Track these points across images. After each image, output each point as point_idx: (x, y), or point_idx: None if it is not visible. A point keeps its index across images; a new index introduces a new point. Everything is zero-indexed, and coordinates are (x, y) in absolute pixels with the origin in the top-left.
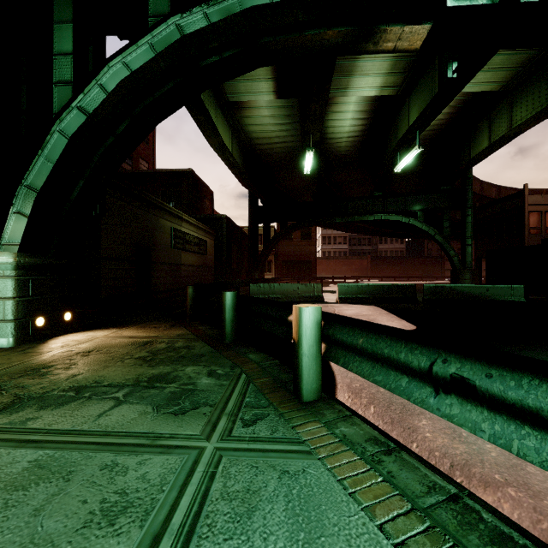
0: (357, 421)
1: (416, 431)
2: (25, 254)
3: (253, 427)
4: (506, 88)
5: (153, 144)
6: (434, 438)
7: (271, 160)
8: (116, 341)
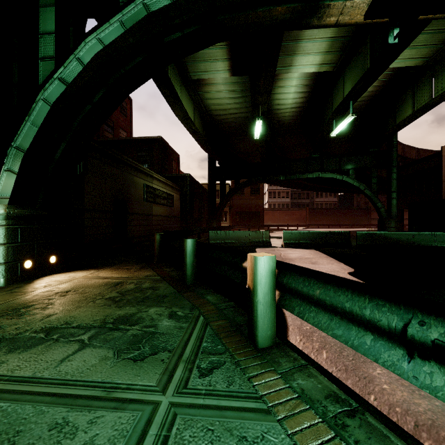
0: (313, 372)
1: (373, 382)
2: (14, 206)
3: (210, 378)
4: (428, 63)
5: (131, 117)
6: (393, 391)
7: (227, 128)
8: (92, 281)
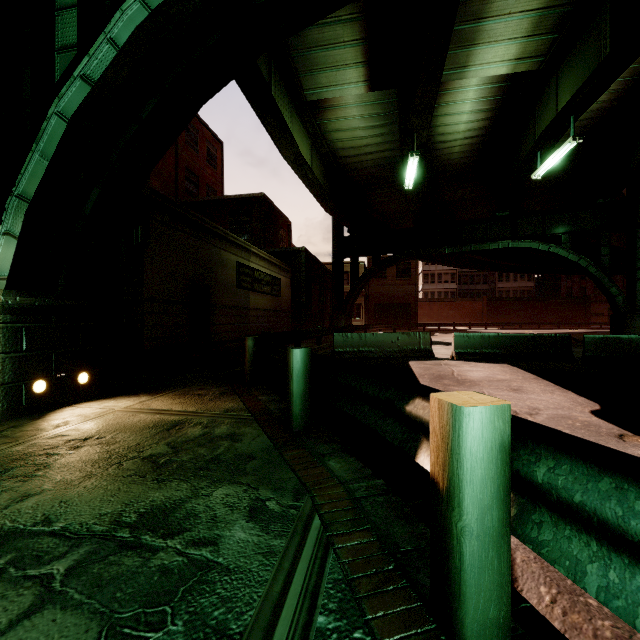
0: None
1: None
2: (16, 292)
3: None
4: None
5: (222, 168)
6: None
7: (361, 177)
8: (135, 418)
